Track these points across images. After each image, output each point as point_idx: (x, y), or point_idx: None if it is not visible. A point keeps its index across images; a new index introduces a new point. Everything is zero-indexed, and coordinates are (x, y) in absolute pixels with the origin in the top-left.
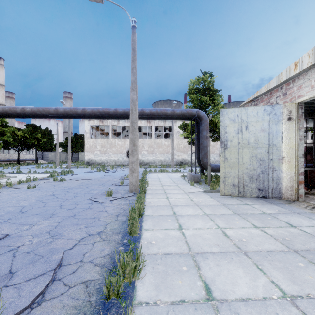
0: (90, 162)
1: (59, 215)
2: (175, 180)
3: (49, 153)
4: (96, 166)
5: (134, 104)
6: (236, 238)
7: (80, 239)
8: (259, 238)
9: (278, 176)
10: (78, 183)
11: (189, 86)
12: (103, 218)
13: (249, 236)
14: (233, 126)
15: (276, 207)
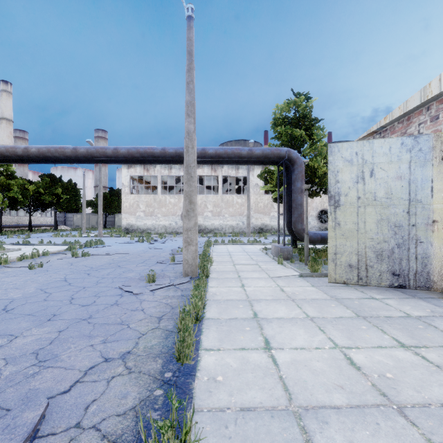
0: (130, 228)
1: (63, 318)
2: (253, 256)
3: (74, 215)
4: (139, 234)
5: (190, 138)
6: (374, 372)
7: (87, 369)
8: (416, 373)
9: (426, 253)
10: (108, 261)
11: (274, 114)
12: (136, 323)
13: (397, 368)
14: (349, 170)
15: (426, 304)
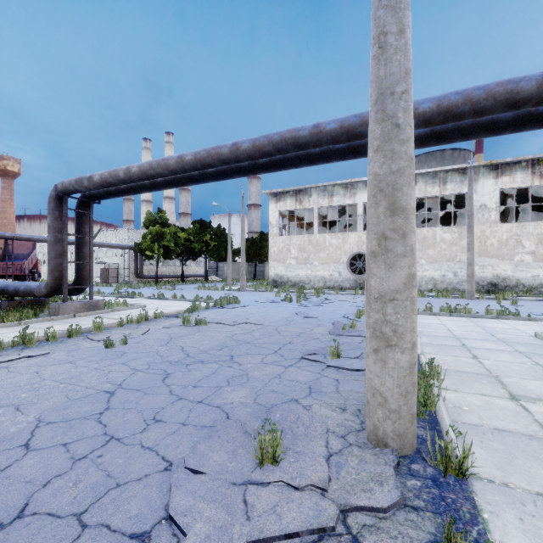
0: (278, 280)
1: None
2: None
3: (225, 264)
4: (288, 289)
5: (390, 2)
6: None
7: None
8: None
9: None
10: (223, 339)
11: None
12: None
13: None
14: None
15: None
